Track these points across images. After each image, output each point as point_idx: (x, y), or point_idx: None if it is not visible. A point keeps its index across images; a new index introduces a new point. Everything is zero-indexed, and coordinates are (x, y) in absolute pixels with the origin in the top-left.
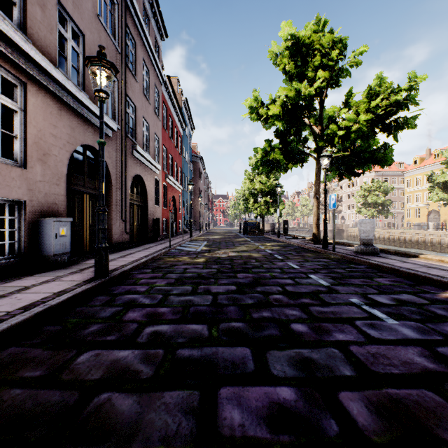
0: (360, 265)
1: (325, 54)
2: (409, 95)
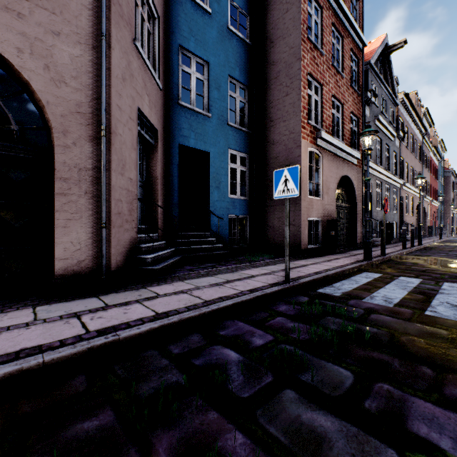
0: None
1: None
2: None
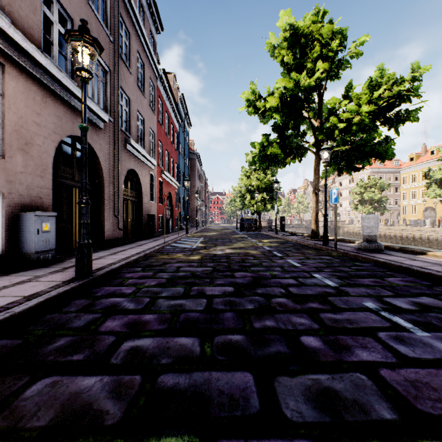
0: (365, 263)
1: (324, 44)
2: (412, 87)
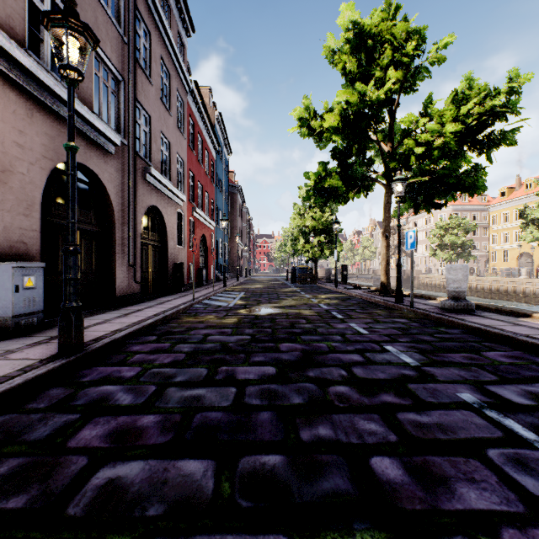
0: (453, 329)
1: (397, 47)
2: (509, 101)
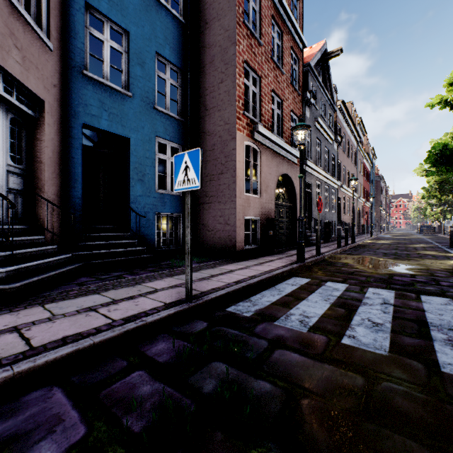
0: None
1: None
2: None
